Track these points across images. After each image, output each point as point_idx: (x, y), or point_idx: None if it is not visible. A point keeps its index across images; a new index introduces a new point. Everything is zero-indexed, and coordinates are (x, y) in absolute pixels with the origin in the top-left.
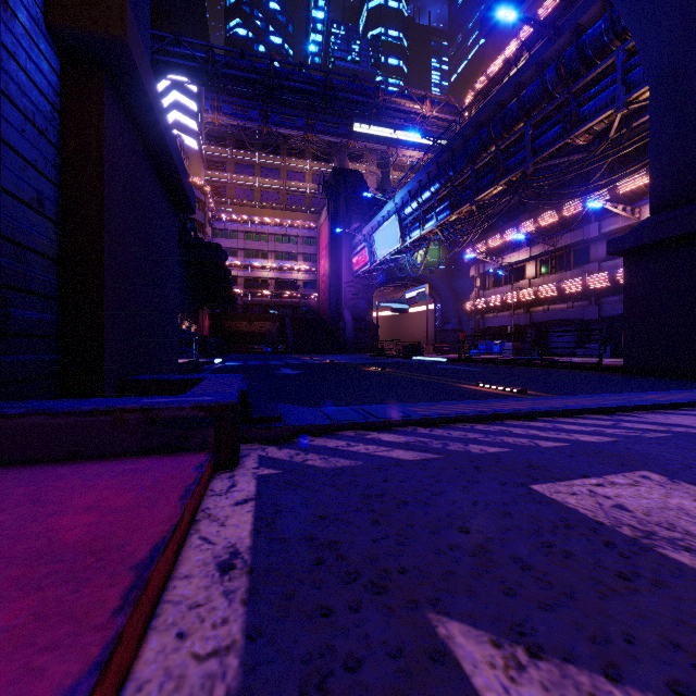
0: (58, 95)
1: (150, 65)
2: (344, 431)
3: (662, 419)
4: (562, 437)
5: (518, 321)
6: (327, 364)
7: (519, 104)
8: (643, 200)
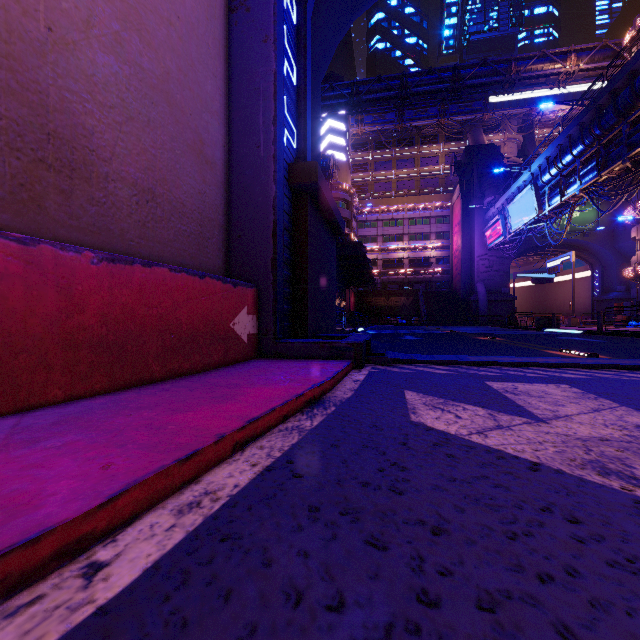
0: (291, 210)
1: None
2: (418, 364)
3: None
4: (551, 374)
5: None
6: (447, 334)
7: None
8: None
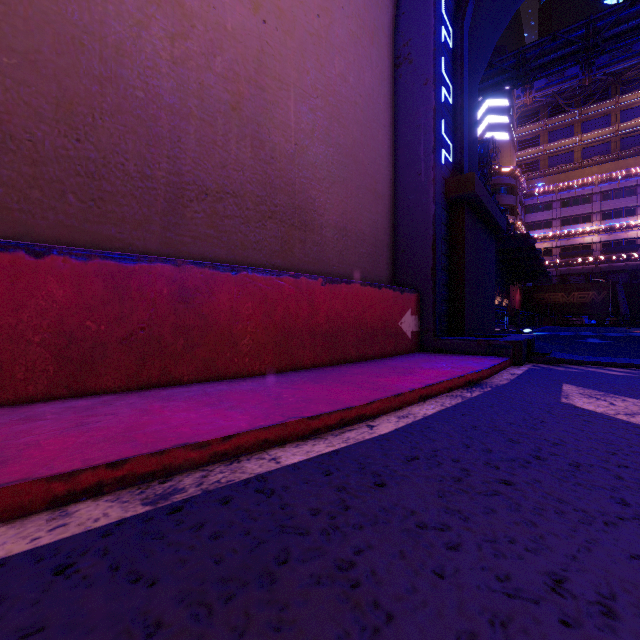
0: (448, 220)
1: None
2: (591, 365)
3: None
4: None
5: None
6: None
7: None
8: None
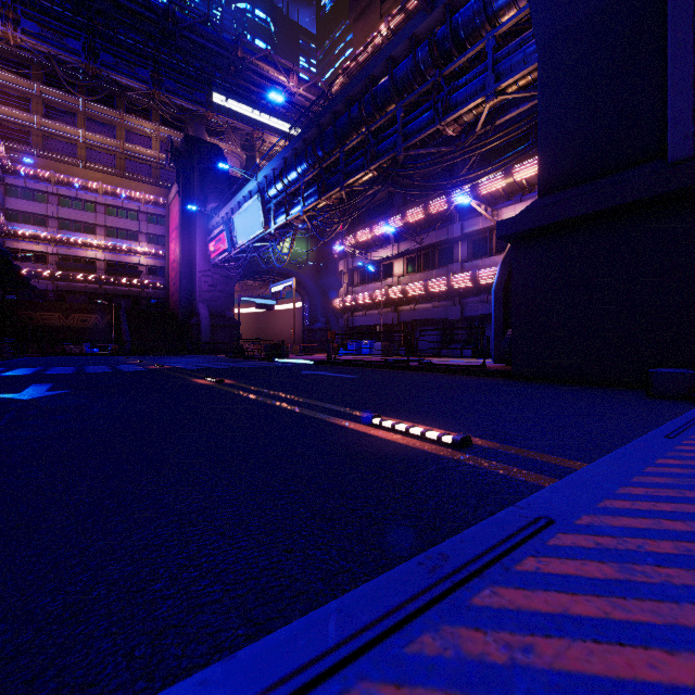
0: None
1: None
2: None
3: None
4: None
5: (386, 320)
6: (144, 373)
7: (391, 81)
8: (499, 204)
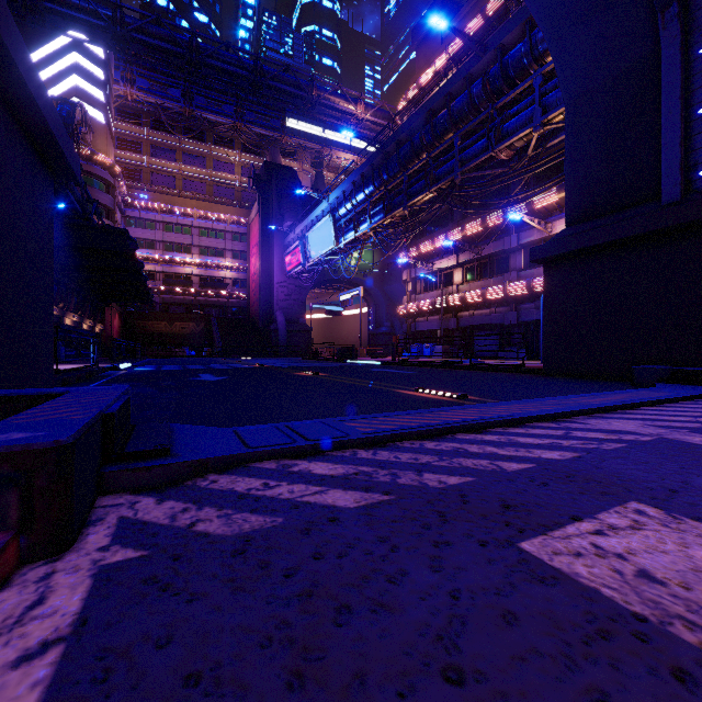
0: None
1: (39, 13)
2: (262, 461)
3: (606, 425)
4: (524, 455)
5: (447, 325)
6: (256, 369)
7: (449, 114)
8: (554, 216)
